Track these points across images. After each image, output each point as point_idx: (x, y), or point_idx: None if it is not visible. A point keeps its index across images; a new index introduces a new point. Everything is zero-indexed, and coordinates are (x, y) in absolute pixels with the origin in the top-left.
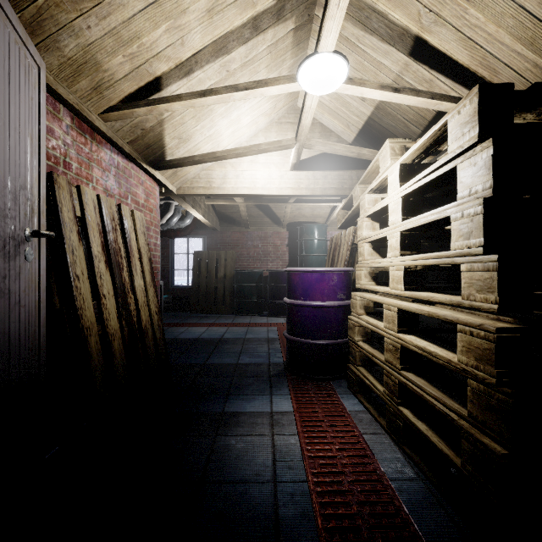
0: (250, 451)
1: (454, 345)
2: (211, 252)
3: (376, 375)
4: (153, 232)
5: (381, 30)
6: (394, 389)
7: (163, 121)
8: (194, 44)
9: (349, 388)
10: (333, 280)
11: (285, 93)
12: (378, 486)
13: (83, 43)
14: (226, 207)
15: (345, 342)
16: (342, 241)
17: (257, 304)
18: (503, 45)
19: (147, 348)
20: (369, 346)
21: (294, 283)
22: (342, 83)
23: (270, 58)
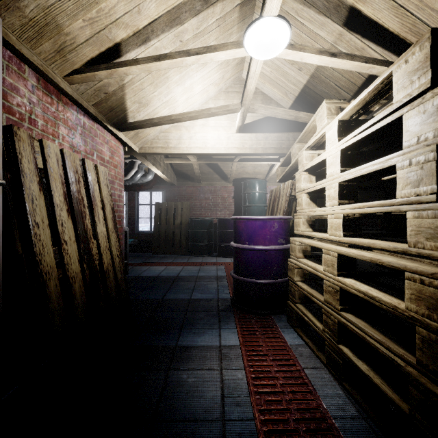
0: (200, 386)
1: (393, 288)
2: (169, 203)
3: (314, 312)
4: (118, 185)
5: (318, 3)
6: (333, 328)
7: (124, 86)
8: (150, 13)
9: (289, 322)
10: (274, 227)
11: (232, 65)
12: (322, 425)
13: (43, 5)
14: (182, 166)
15: (285, 281)
16: (281, 193)
17: (208, 246)
18: (433, 11)
19: (108, 288)
20: (308, 286)
21: (240, 229)
22: (284, 48)
23: (219, 31)
